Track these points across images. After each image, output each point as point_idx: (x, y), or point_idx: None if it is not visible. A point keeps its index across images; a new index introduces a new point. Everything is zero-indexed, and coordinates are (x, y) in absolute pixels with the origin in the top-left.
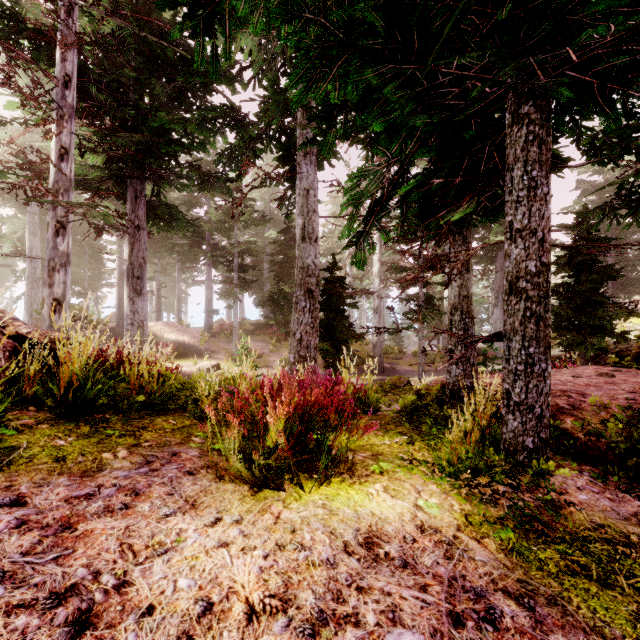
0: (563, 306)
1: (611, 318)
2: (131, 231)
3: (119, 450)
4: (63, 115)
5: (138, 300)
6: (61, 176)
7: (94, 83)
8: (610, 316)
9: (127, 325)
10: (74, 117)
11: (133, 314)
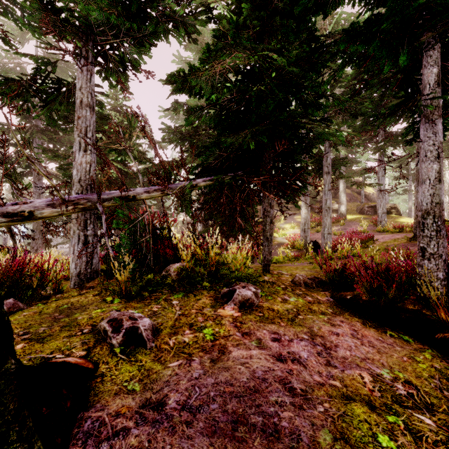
0: None
1: None
2: None
3: None
4: None
5: None
6: None
7: None
8: None
9: None
10: None
11: None
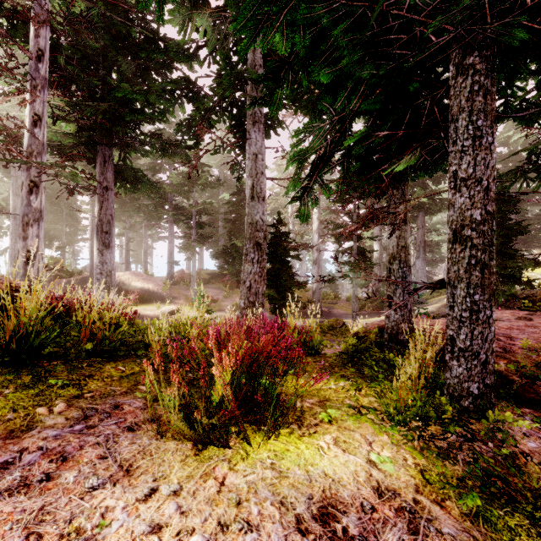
0: None
1: (520, 268)
2: (100, 191)
3: (57, 404)
4: (36, 85)
5: (106, 252)
6: (34, 140)
7: (66, 59)
8: (519, 266)
9: (96, 274)
10: (47, 88)
11: (102, 265)
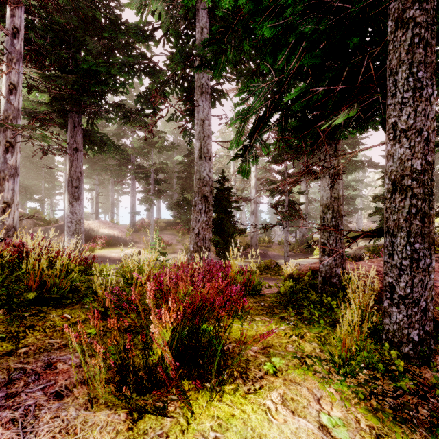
0: None
1: None
2: (70, 152)
3: None
4: (12, 58)
5: (76, 204)
6: (10, 106)
7: (40, 38)
8: None
9: (67, 223)
10: (22, 61)
11: (72, 214)
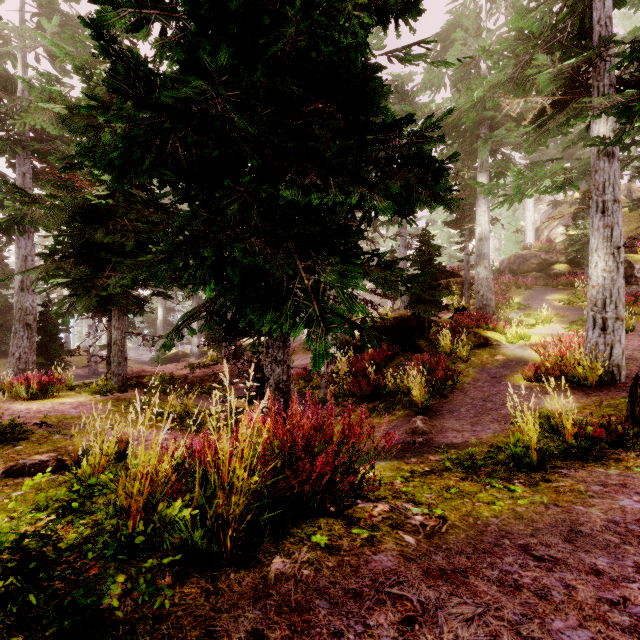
0: None
1: None
2: None
3: None
4: None
5: None
6: None
7: None
8: None
9: None
10: None
11: None
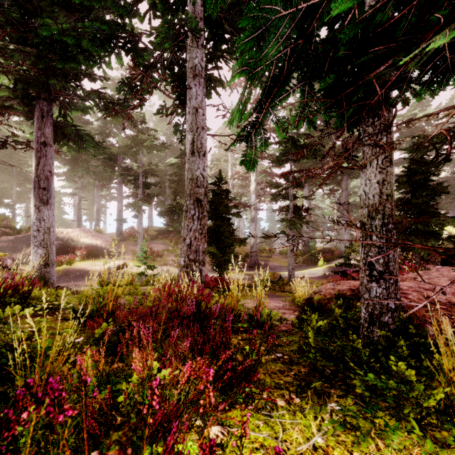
0: (404, 216)
1: (442, 225)
2: (37, 147)
3: None
4: None
5: (44, 209)
6: None
7: None
8: (441, 224)
9: (33, 231)
10: None
11: (39, 221)
